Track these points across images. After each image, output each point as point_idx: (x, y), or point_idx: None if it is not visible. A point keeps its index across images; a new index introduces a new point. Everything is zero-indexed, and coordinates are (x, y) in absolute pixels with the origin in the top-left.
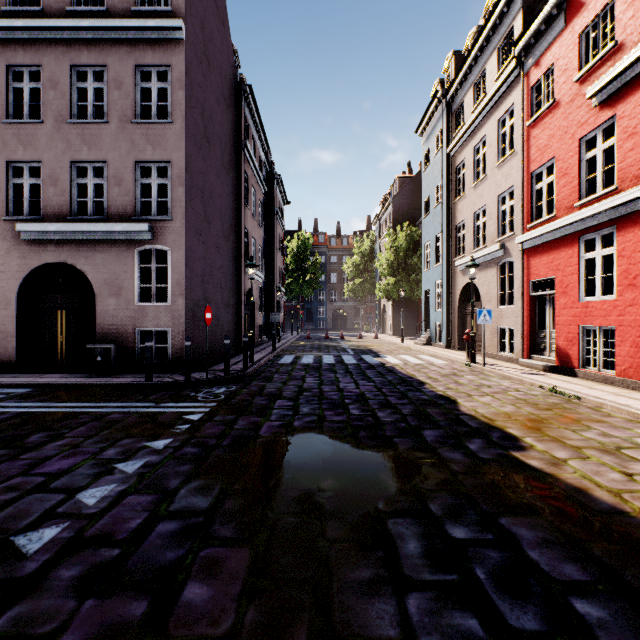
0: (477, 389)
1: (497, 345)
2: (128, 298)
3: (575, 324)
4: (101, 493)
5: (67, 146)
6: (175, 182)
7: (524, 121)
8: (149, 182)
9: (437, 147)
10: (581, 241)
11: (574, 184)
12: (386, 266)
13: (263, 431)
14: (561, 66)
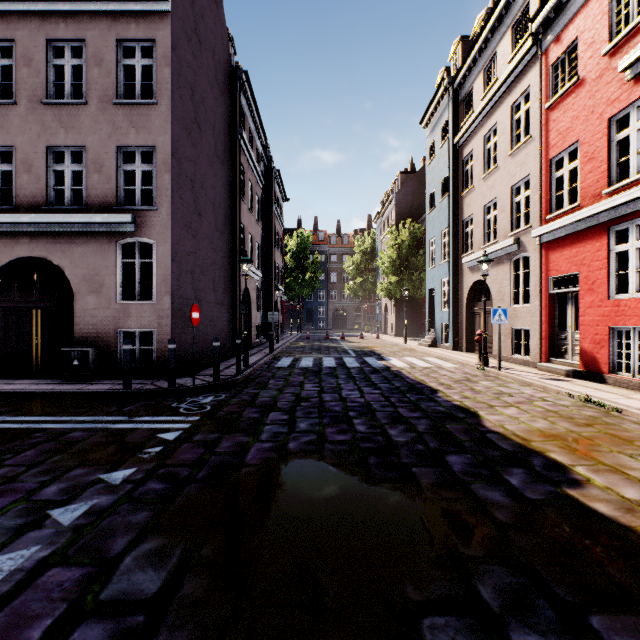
0: (498, 398)
1: (510, 347)
2: (109, 296)
3: (604, 324)
4: (12, 564)
5: (42, 129)
6: (161, 168)
7: (542, 104)
8: (132, 169)
9: (443, 138)
10: (611, 232)
11: (602, 169)
12: (388, 264)
13: (250, 456)
14: (586, 39)
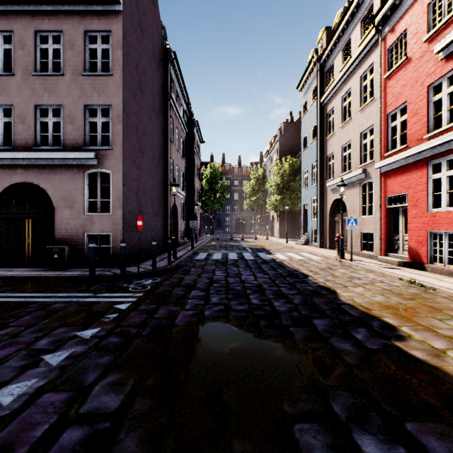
0: (350, 281)
1: (360, 245)
2: (79, 209)
3: (424, 229)
4: (19, 390)
5: (32, 93)
6: (115, 120)
7: (382, 75)
8: (95, 121)
9: (313, 99)
10: (429, 165)
11: (423, 121)
12: (274, 187)
13: (178, 320)
14: (412, 30)
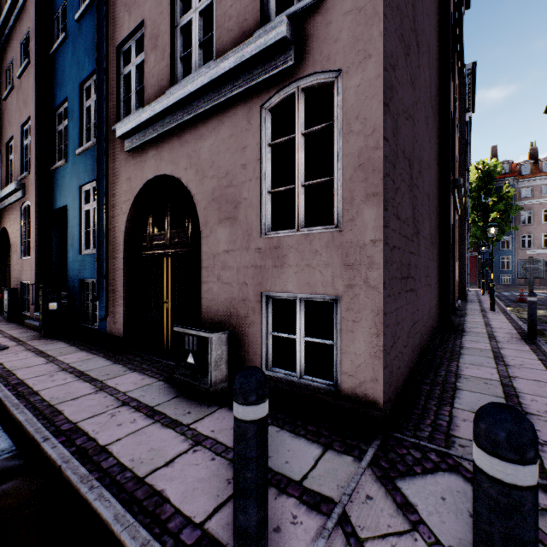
0: None
1: None
2: (248, 224)
3: None
4: None
5: None
6: None
7: None
8: None
9: None
10: None
11: None
12: None
13: None
14: None
